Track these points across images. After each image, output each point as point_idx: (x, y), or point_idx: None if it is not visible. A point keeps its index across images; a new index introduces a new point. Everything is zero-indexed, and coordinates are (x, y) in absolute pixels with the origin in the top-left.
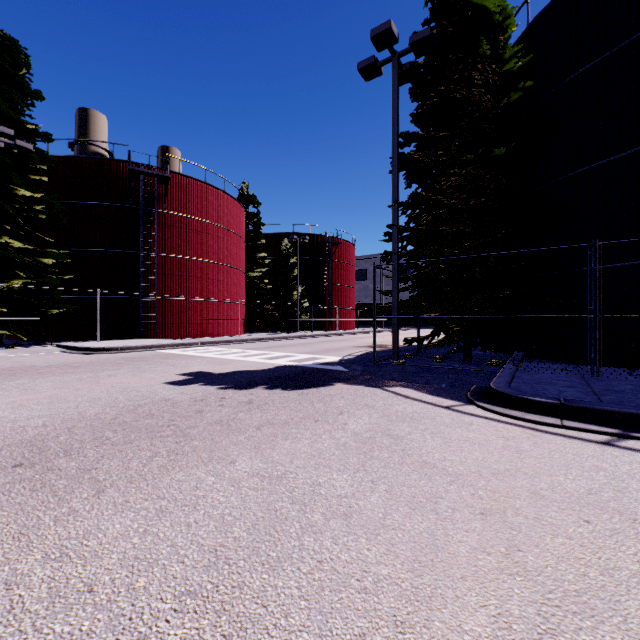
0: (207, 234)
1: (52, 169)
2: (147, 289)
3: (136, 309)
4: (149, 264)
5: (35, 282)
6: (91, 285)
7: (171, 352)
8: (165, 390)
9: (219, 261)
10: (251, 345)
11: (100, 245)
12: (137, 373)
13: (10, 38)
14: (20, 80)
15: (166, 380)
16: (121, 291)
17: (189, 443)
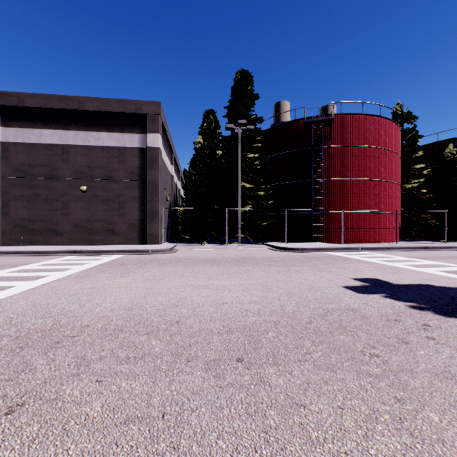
0: (363, 156)
1: (263, 139)
2: (316, 206)
3: (309, 221)
4: (318, 188)
5: (255, 206)
6: (282, 206)
7: (337, 254)
8: (346, 296)
9: (374, 178)
10: (415, 253)
11: (287, 179)
12: (316, 272)
13: (244, 71)
14: (249, 92)
15: (343, 283)
16: (299, 209)
17: (420, 411)
